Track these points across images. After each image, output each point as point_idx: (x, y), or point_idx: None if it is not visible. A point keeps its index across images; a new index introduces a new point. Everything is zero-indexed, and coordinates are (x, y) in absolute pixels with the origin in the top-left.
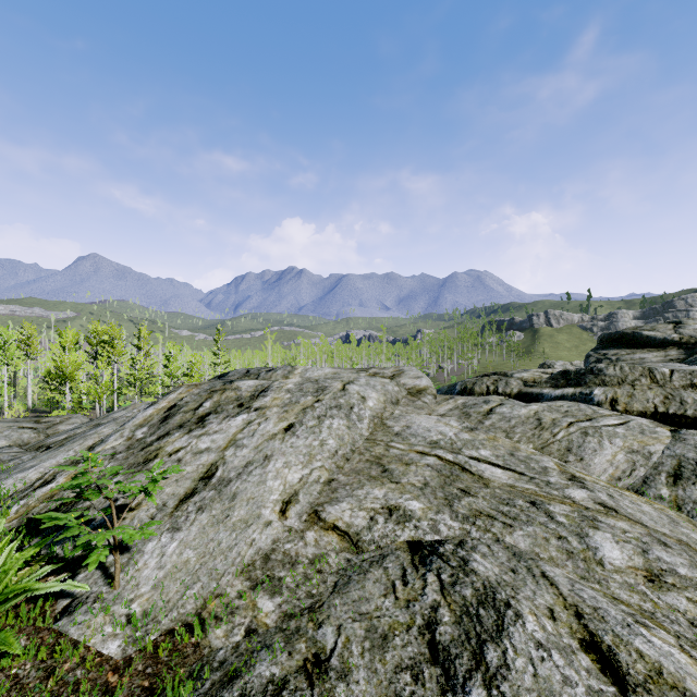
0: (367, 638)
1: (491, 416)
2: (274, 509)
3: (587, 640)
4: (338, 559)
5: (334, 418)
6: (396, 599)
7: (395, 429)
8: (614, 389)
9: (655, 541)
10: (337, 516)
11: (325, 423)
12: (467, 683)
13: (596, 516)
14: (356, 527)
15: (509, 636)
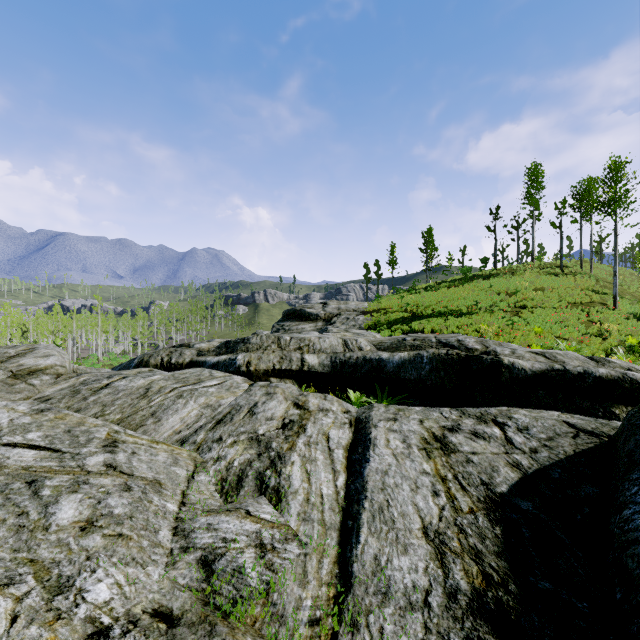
0: None
1: (102, 391)
2: None
3: None
4: None
5: None
6: None
7: None
8: (251, 354)
9: (120, 489)
10: None
11: None
12: None
13: (89, 479)
14: None
15: None
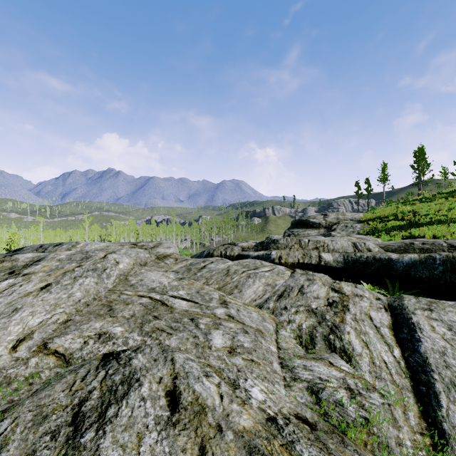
0: (32, 420)
1: (203, 270)
2: (8, 346)
3: (171, 390)
4: (49, 373)
5: (88, 278)
6: (70, 391)
7: (132, 282)
8: (281, 251)
9: (242, 331)
10: (59, 344)
11: (78, 281)
12: (86, 431)
13: (221, 322)
14: (72, 350)
15: (128, 398)
